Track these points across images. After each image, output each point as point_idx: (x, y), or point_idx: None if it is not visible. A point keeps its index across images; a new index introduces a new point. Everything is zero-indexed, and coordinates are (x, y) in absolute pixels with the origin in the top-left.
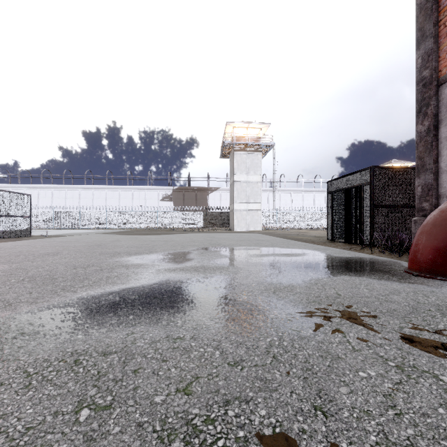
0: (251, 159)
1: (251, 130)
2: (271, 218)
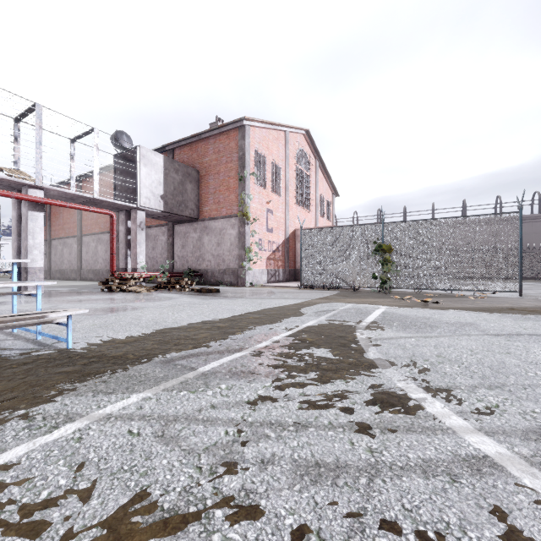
0: None
1: None
2: None
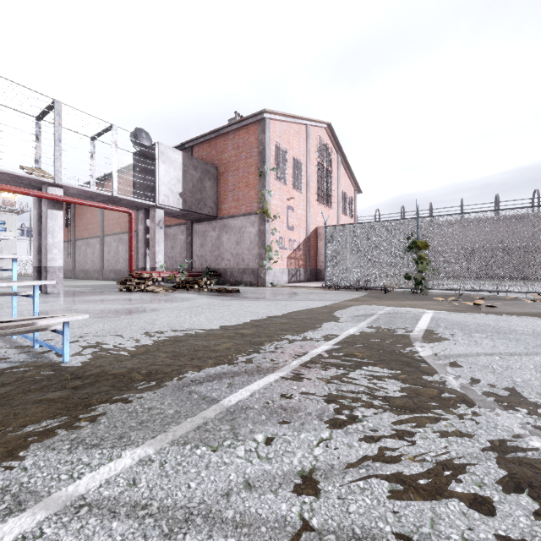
0: (5, 218)
1: (5, 193)
2: (29, 266)
